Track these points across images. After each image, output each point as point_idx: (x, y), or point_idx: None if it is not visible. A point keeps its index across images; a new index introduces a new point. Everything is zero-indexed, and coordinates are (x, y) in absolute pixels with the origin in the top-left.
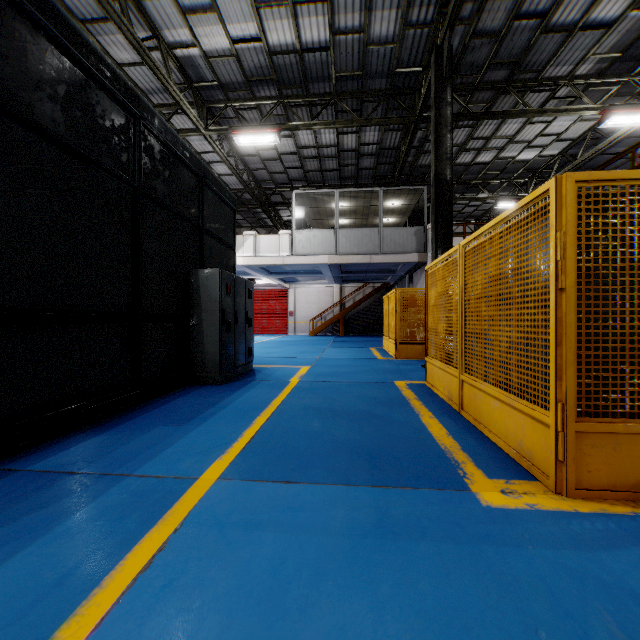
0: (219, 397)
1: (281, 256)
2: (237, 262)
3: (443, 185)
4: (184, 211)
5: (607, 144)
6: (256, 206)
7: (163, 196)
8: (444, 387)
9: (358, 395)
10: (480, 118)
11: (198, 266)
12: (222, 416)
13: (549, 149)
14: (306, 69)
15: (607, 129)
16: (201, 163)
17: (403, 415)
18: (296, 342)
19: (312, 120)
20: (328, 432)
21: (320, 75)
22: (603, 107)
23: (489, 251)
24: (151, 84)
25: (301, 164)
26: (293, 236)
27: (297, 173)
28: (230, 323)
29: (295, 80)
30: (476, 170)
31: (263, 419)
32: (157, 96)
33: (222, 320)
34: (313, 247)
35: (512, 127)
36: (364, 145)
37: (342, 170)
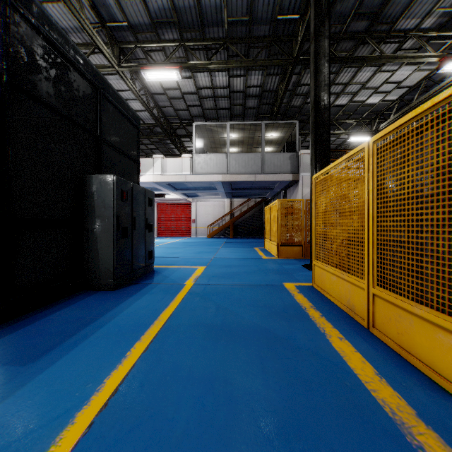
0: (105, 308)
1: (184, 175)
2: (148, 179)
3: (322, 108)
4: (77, 117)
5: (438, 89)
6: (165, 137)
7: (47, 95)
8: (340, 295)
9: (252, 303)
10: (345, 62)
11: (96, 174)
12: (92, 342)
13: (391, 95)
14: (203, 14)
15: (436, 79)
16: (99, 74)
17: (308, 335)
18: (196, 243)
19: (208, 60)
20: (221, 375)
21: (214, 20)
22: (442, 55)
23: (432, 135)
24: (69, 23)
25: (200, 103)
26: (193, 159)
27: (197, 111)
28: (126, 229)
29: (193, 24)
30: (334, 111)
31: (141, 347)
32: (76, 36)
33: (116, 226)
34: (209, 168)
35: (365, 75)
36: (250, 87)
37: (232, 109)
